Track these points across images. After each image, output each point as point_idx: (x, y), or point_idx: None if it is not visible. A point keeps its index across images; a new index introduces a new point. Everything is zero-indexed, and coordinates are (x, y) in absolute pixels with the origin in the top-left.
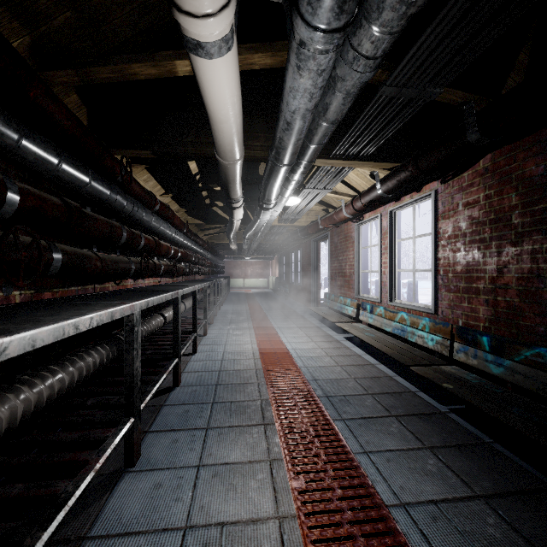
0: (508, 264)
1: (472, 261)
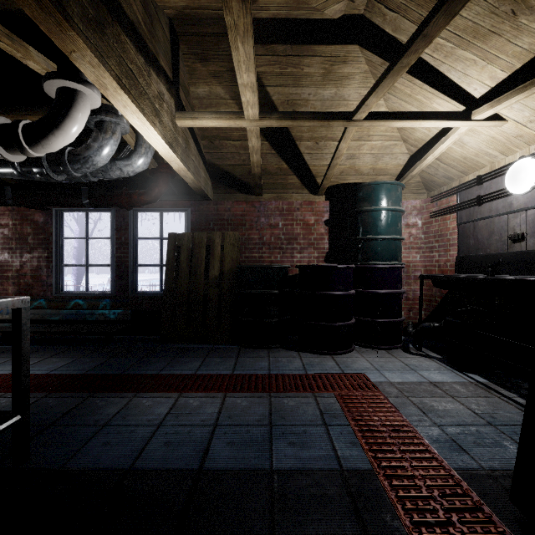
0: (27, 263)
1: (4, 260)
